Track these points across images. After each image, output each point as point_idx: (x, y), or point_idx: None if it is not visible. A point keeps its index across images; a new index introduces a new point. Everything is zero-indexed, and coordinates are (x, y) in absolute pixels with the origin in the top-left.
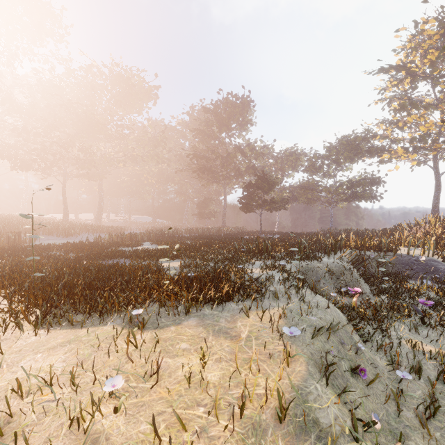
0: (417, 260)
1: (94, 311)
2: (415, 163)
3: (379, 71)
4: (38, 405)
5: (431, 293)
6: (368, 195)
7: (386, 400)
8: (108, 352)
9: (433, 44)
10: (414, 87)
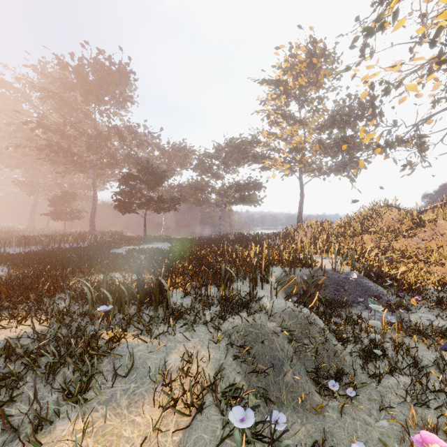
0: (346, 277)
1: None
2: (287, 172)
3: (263, 81)
4: None
5: (405, 337)
6: (252, 199)
7: None
8: None
9: (303, 69)
10: (288, 104)
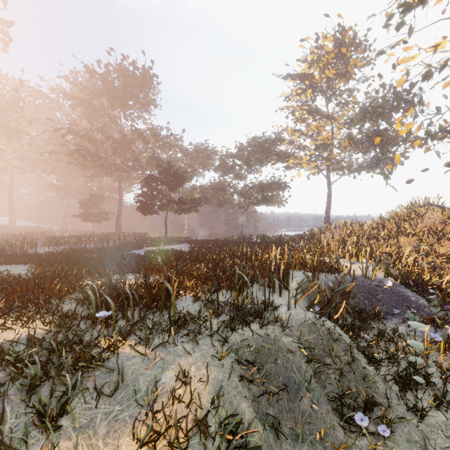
0: (379, 285)
1: None
2: (314, 171)
3: (287, 75)
4: None
5: None
6: (276, 199)
7: None
8: None
9: (331, 60)
10: (314, 99)
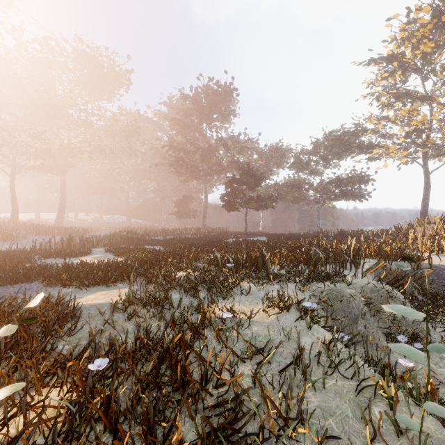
0: None
1: None
2: (405, 160)
3: (370, 61)
4: None
5: None
6: (357, 193)
7: None
8: None
9: (427, 34)
10: (405, 80)
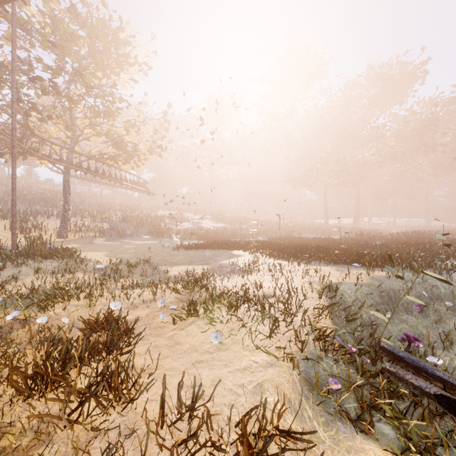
0: None
1: (295, 258)
2: None
3: None
4: (265, 270)
5: None
6: None
7: (455, 342)
8: (288, 265)
9: None
10: None
